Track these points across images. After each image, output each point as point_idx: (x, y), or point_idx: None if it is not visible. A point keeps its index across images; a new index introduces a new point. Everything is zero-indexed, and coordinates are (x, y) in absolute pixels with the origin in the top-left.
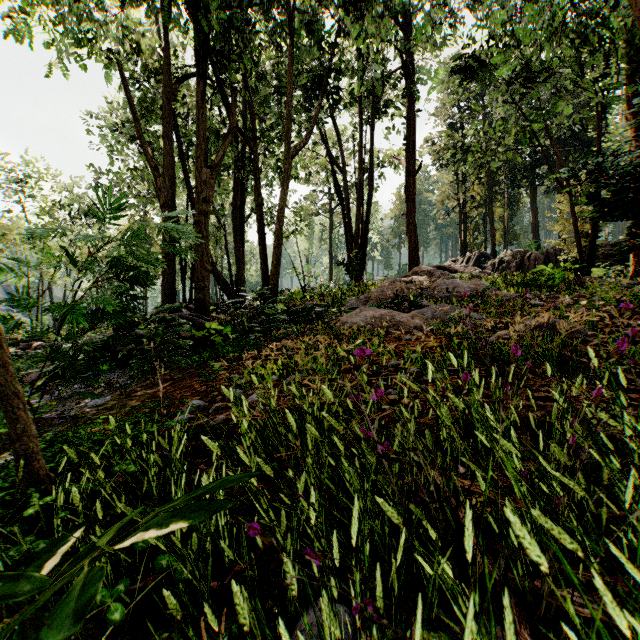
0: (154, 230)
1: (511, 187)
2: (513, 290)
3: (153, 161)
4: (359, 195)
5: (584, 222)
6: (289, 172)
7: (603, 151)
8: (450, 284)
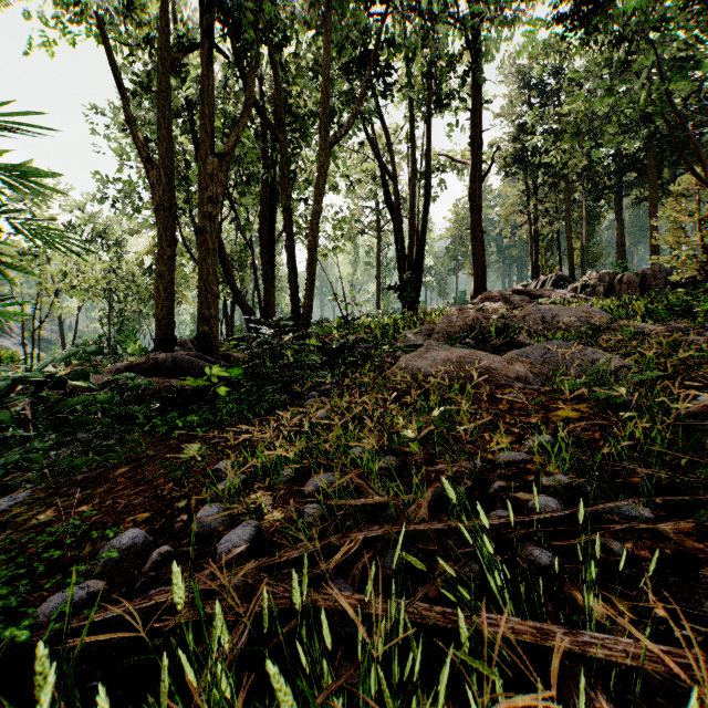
0: (177, 253)
1: (592, 198)
2: (640, 319)
3: (145, 150)
4: (414, 204)
5: (705, 232)
6: (326, 166)
7: (706, 153)
8: (547, 311)
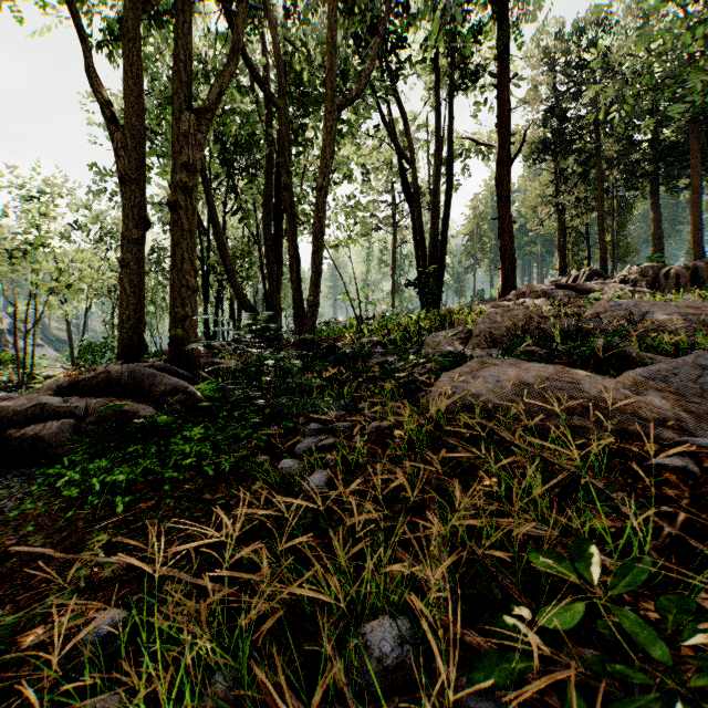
0: None
1: (625, 187)
2: None
3: (109, 109)
4: (436, 189)
5: None
6: (335, 132)
7: None
8: (632, 307)
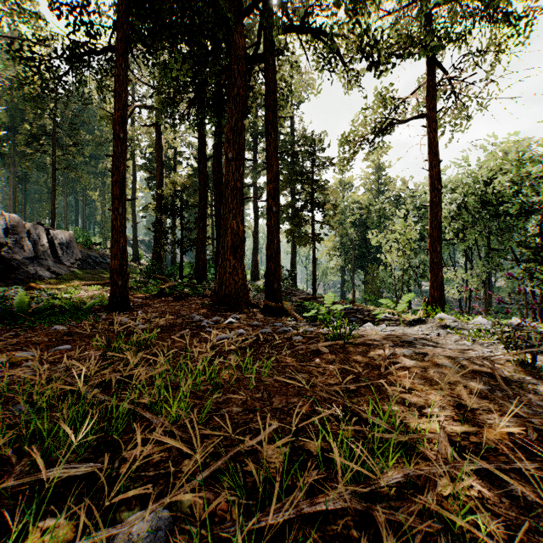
0: None
1: None
2: None
3: None
4: None
5: None
6: None
7: None
8: None
